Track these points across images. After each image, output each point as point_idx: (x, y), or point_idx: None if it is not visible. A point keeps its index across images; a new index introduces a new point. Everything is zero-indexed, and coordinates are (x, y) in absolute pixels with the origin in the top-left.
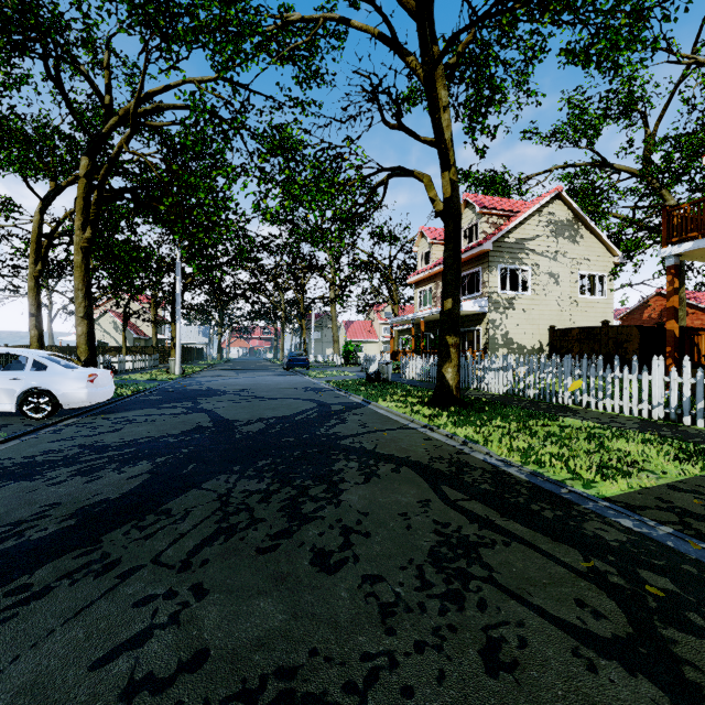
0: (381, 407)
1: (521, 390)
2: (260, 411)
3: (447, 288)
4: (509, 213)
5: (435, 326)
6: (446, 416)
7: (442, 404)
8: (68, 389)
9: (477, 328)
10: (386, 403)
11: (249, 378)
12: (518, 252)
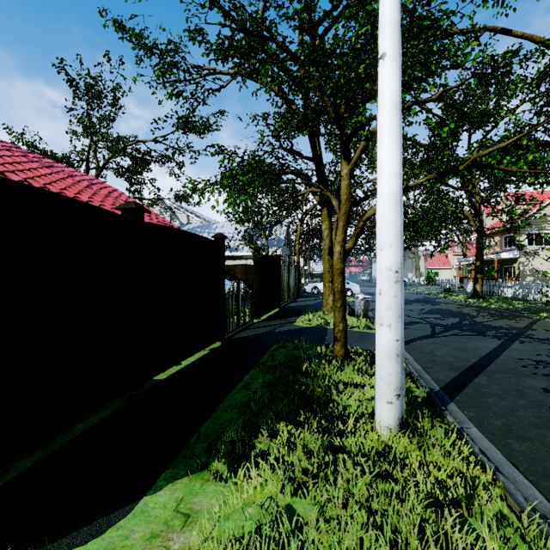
0: (450, 298)
1: (516, 295)
2: (407, 297)
3: (477, 258)
4: (535, 202)
5: (489, 263)
6: (473, 300)
7: (475, 298)
8: (355, 289)
9: (513, 266)
10: (452, 298)
11: None
12: (541, 224)
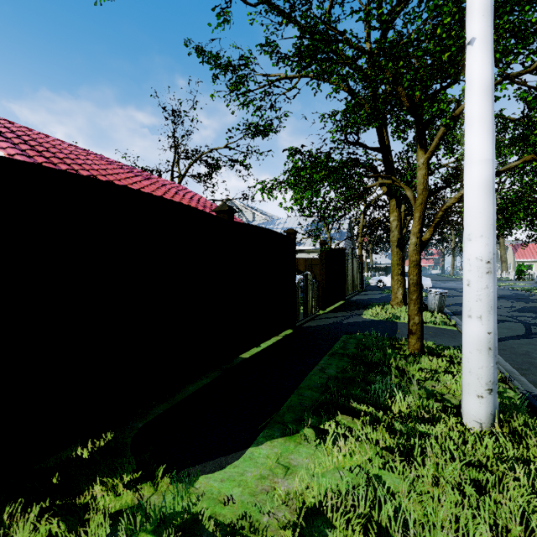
0: None
1: None
2: None
3: None
4: None
5: None
6: None
7: None
8: (426, 283)
9: None
10: None
11: (456, 284)
12: None
